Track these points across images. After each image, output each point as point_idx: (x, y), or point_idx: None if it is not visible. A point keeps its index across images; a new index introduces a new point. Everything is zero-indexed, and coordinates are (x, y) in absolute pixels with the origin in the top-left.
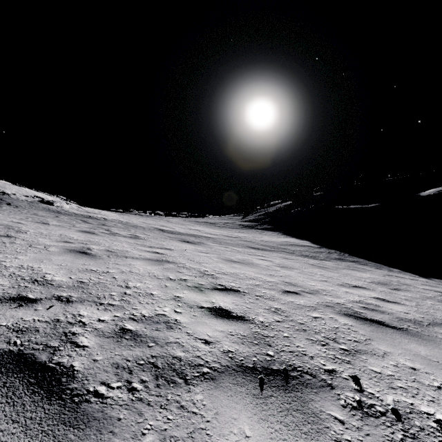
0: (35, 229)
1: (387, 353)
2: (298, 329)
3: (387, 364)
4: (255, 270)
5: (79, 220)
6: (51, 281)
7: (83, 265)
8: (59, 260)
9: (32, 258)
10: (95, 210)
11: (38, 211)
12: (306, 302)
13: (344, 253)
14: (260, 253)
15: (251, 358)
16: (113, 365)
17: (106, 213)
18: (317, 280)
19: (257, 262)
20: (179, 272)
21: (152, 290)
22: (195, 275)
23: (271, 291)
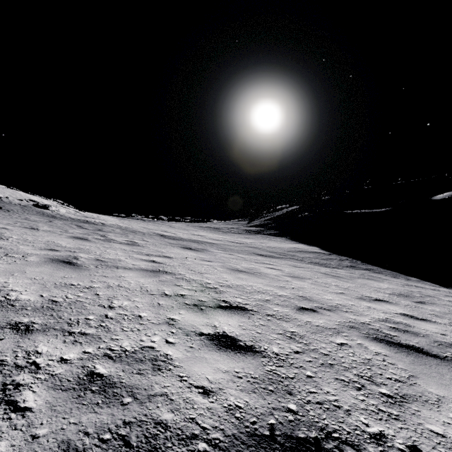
0: (20, 235)
1: (441, 398)
2: (322, 364)
3: (447, 418)
4: (264, 281)
5: (74, 225)
6: (14, 301)
7: (63, 278)
8: (34, 272)
9: (1, 270)
10: (94, 215)
11: (30, 216)
12: (326, 322)
13: (356, 260)
14: (268, 260)
15: (266, 419)
16: (61, 446)
17: (105, 217)
18: (333, 292)
19: (266, 271)
20: (176, 285)
21: (142, 310)
22: (196, 289)
23: (284, 308)
